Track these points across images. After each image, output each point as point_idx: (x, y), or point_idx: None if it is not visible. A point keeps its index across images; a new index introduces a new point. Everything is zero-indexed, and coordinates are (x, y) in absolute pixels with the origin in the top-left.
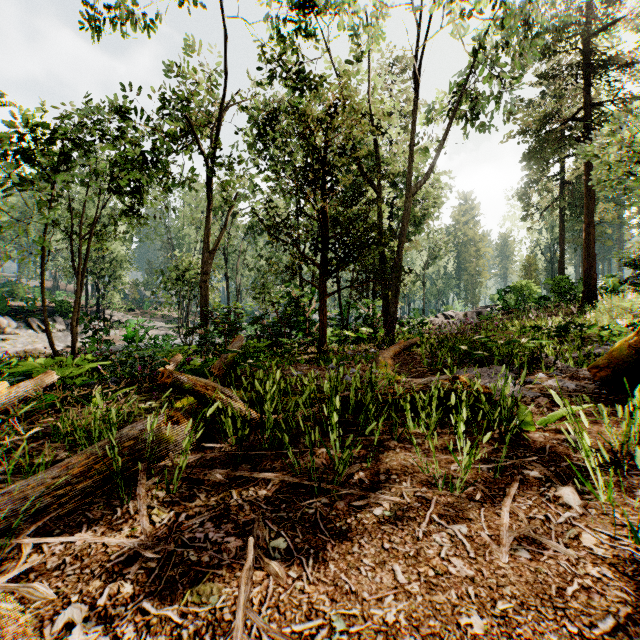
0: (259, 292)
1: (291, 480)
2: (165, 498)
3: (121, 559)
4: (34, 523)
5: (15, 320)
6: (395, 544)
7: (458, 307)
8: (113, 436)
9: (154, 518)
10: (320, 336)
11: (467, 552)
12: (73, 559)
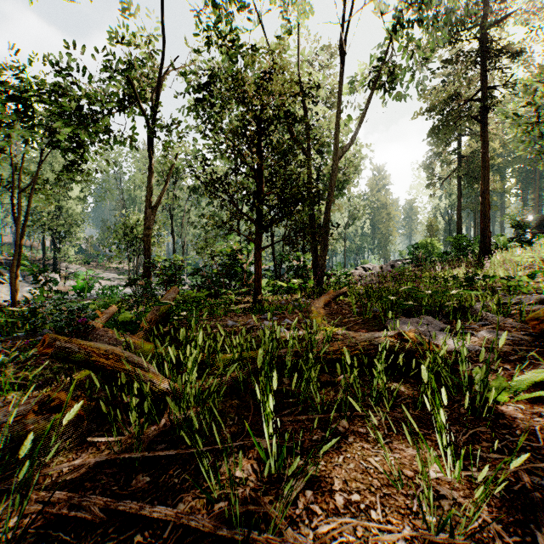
0: (201, 247)
1: (200, 526)
2: None
3: None
4: None
5: None
6: None
7: (374, 261)
8: None
9: None
10: (255, 287)
11: None
12: None
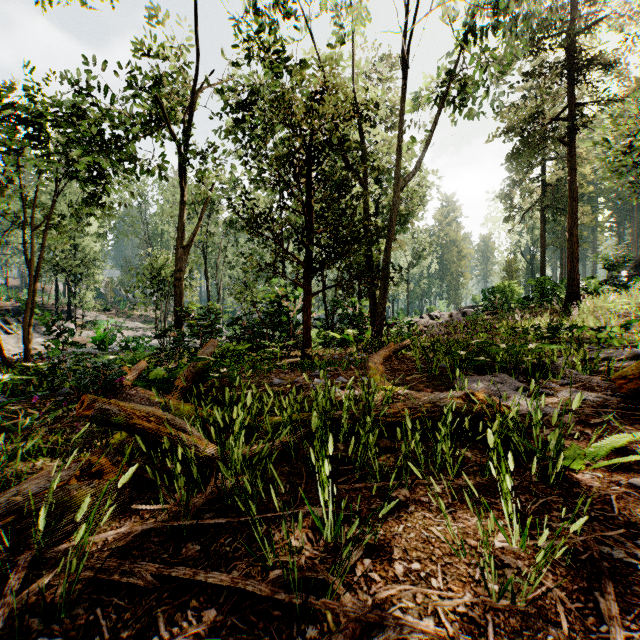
0: (240, 291)
1: (257, 591)
2: (40, 634)
3: None
4: None
5: None
6: None
7: (442, 307)
8: None
9: None
10: (304, 339)
11: None
12: None
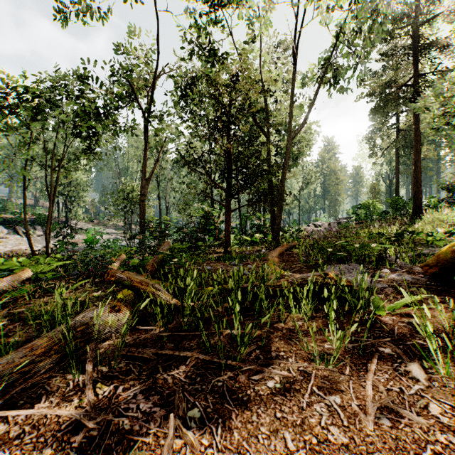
0: (182, 208)
1: (204, 358)
2: (107, 372)
3: (69, 428)
4: (3, 397)
5: (6, 228)
6: (285, 413)
7: (324, 219)
8: (68, 323)
9: (98, 391)
10: (226, 240)
11: (341, 420)
12: (31, 428)
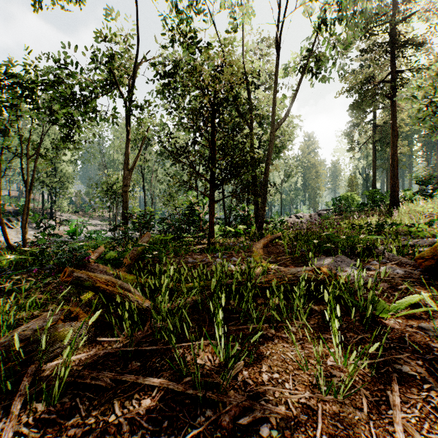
0: (167, 199)
1: (175, 388)
2: (42, 413)
3: None
4: None
5: None
6: None
7: (305, 210)
8: None
9: None
10: (209, 232)
11: None
12: None
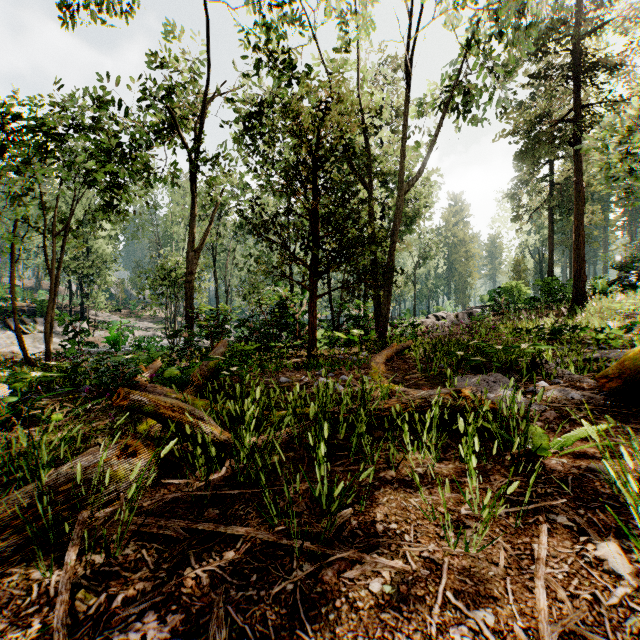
0: (248, 292)
1: (265, 538)
2: (102, 566)
3: None
4: None
5: None
6: None
7: (449, 308)
8: (42, 481)
9: (77, 605)
10: (310, 339)
11: None
12: None
